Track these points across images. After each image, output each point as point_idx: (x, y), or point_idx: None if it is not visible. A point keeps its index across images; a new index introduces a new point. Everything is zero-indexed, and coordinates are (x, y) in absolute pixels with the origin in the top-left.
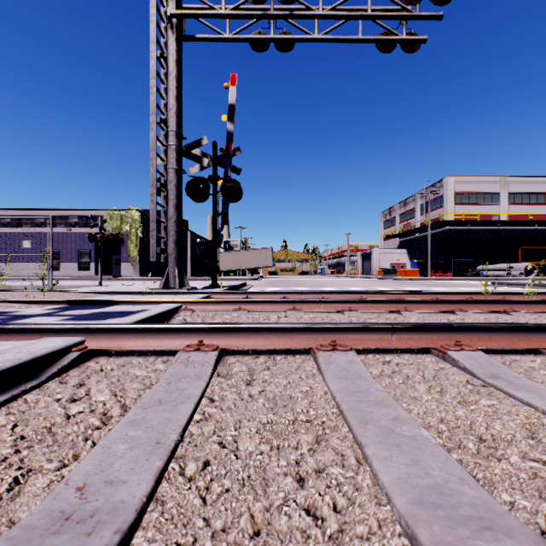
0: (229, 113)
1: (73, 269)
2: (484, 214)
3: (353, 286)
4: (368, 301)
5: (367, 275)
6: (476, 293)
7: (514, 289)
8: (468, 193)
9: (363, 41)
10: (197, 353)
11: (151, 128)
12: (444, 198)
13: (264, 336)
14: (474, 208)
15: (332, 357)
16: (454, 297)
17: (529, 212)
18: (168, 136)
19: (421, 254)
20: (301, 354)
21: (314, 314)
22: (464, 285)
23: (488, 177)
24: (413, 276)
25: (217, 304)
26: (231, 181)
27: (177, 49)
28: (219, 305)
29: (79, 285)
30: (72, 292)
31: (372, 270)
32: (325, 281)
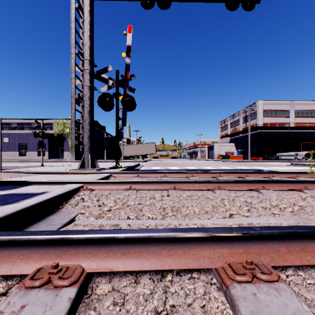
0: (127, 51)
1: (35, 155)
2: (280, 123)
3: (206, 166)
4: (232, 181)
5: (211, 158)
6: (300, 172)
7: (309, 168)
8: (271, 110)
9: (217, 1)
10: (41, 294)
11: (71, 57)
12: (256, 113)
13: (149, 249)
14: (275, 119)
15: (261, 304)
16: (284, 175)
17: (306, 122)
18: (84, 64)
19: (243, 146)
20: (199, 271)
21: (191, 192)
22: (274, 165)
23: (283, 100)
24: (239, 159)
25: (113, 184)
26: (128, 96)
27: (90, 3)
28: (114, 185)
29: (30, 166)
30: (11, 172)
31: (214, 156)
32: (187, 162)
